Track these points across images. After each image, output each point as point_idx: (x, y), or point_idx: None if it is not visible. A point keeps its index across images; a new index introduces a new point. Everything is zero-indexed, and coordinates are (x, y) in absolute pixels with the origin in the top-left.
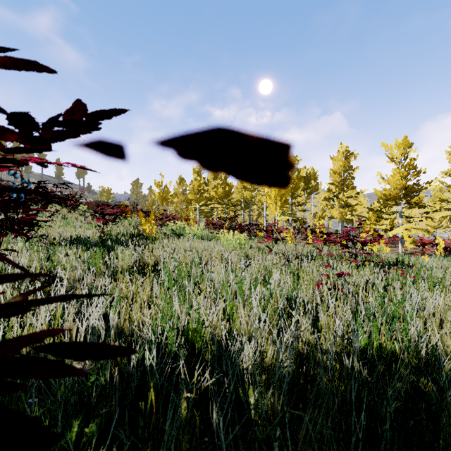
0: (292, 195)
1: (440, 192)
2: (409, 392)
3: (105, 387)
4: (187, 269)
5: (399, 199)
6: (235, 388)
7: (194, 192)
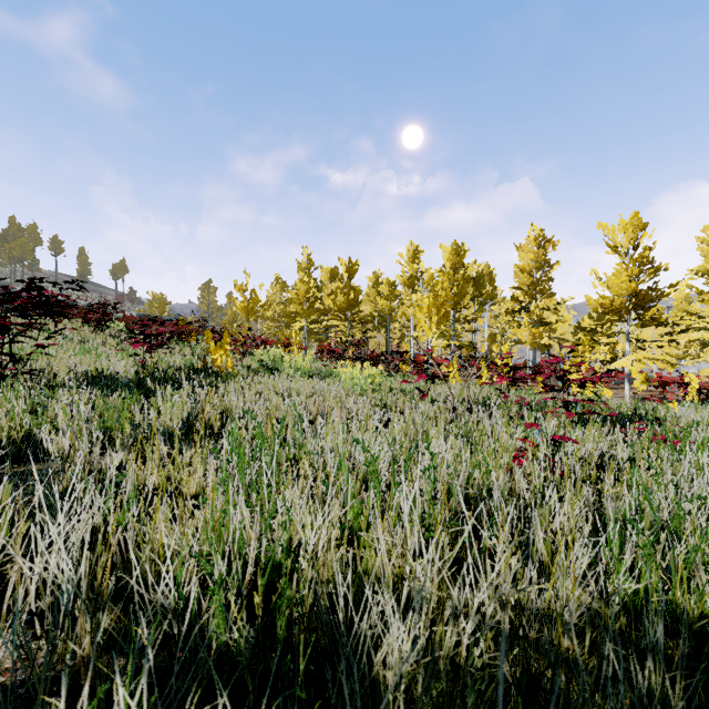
0: (455, 306)
1: (686, 302)
2: None
3: None
4: (273, 433)
5: (627, 313)
6: None
7: (300, 301)
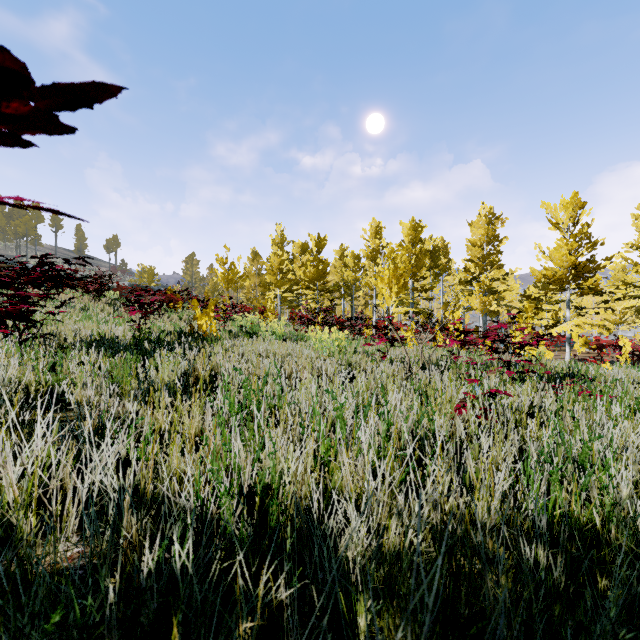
0: (413, 277)
1: (623, 273)
2: (634, 607)
3: (86, 624)
4: (258, 386)
5: (567, 283)
6: (332, 590)
7: (274, 273)
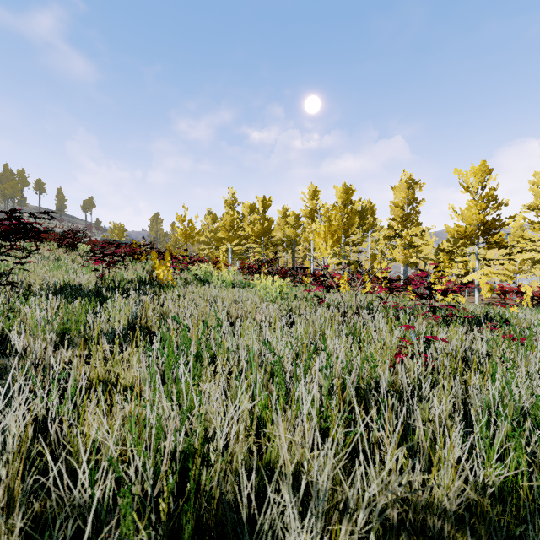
0: (345, 233)
1: (521, 230)
2: None
3: None
4: (197, 334)
5: (476, 238)
6: None
7: (226, 229)
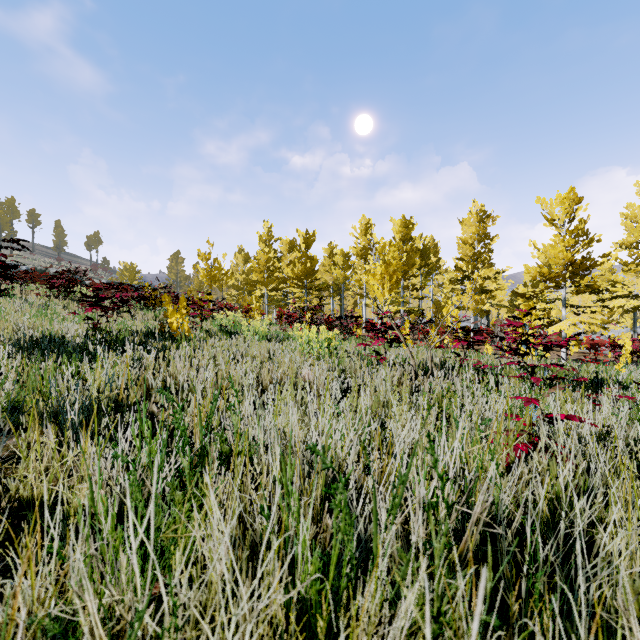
0: (404, 275)
1: (610, 273)
2: None
3: None
4: (200, 418)
5: (564, 280)
6: None
7: (260, 270)
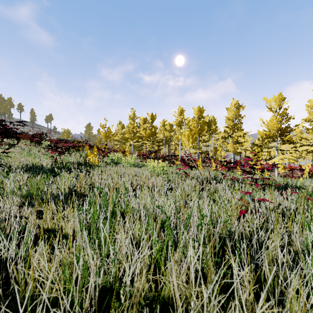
0: (199, 135)
1: (300, 133)
2: None
3: None
4: (112, 199)
5: (276, 137)
6: None
7: (130, 132)
